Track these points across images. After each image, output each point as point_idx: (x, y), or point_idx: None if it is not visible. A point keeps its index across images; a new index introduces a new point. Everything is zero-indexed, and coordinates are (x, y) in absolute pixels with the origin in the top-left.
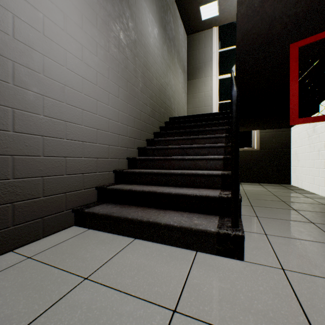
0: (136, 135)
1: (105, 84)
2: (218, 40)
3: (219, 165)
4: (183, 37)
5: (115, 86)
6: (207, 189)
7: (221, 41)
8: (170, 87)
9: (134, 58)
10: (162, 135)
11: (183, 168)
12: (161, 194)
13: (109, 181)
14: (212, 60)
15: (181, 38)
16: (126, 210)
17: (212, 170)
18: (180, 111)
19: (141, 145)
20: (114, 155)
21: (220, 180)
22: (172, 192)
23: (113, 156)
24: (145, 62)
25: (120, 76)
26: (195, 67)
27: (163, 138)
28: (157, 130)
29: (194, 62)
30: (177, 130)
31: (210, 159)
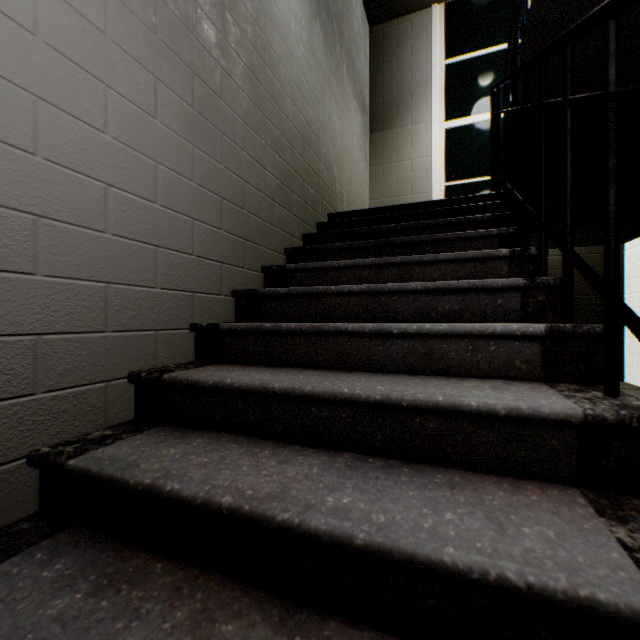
0: (227, 253)
1: (85, 47)
2: (444, 37)
3: (526, 359)
4: (361, 26)
5: (136, 71)
6: (509, 482)
7: (450, 40)
8: (332, 136)
9: (221, 11)
10: (310, 257)
11: (382, 367)
12: (296, 535)
13: (108, 417)
14: (430, 83)
15: (357, 27)
16: (104, 633)
17: (502, 382)
18: (355, 202)
19: (245, 284)
20: (131, 317)
21: (572, 441)
22: (356, 537)
23: (129, 321)
24: (261, 42)
25: (160, 46)
26: (390, 102)
27: (313, 263)
28: (296, 244)
29: (387, 90)
30: (352, 242)
31: (490, 335)
